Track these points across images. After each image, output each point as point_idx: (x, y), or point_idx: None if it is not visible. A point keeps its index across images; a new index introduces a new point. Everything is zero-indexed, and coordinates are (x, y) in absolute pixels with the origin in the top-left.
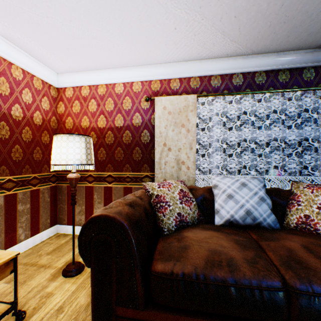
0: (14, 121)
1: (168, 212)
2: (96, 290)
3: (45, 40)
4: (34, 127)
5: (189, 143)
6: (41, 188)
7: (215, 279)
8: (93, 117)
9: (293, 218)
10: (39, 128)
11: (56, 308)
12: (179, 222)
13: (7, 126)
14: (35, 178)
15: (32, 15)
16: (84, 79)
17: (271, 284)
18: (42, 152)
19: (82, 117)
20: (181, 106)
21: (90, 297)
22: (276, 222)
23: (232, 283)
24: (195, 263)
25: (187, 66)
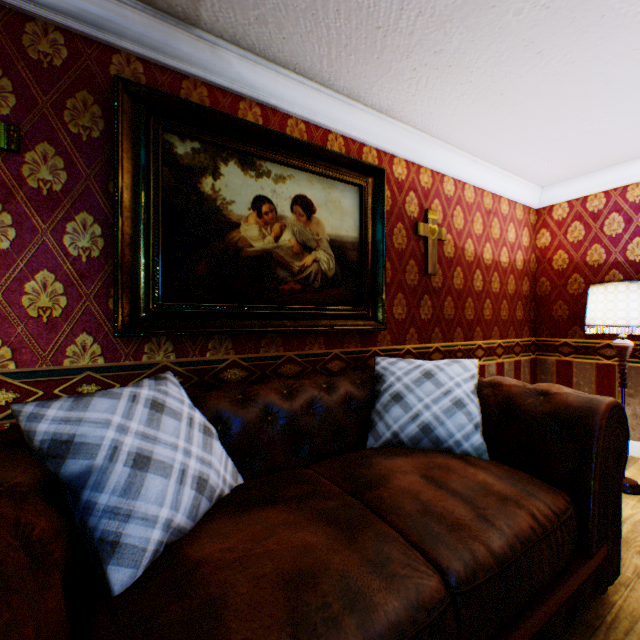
0: (501, 269)
1: None
2: None
3: (559, 153)
4: (515, 273)
5: None
6: (520, 359)
7: None
8: (612, 245)
9: None
10: (519, 274)
11: (636, 519)
12: None
13: (497, 277)
14: (516, 344)
15: (566, 132)
16: (592, 184)
17: None
18: (522, 308)
19: (587, 248)
20: None
21: None
22: None
23: None
24: None
25: None
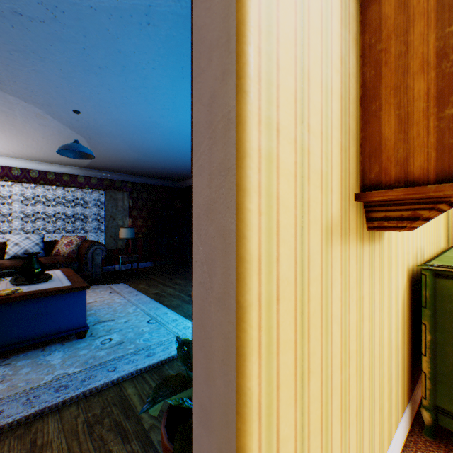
0: None
1: None
2: None
3: None
4: None
5: None
6: None
7: None
8: None
9: (55, 251)
10: None
11: None
12: None
13: None
14: None
15: None
16: None
17: (19, 266)
18: None
19: None
20: None
21: None
22: (44, 254)
23: (1, 268)
24: None
25: None
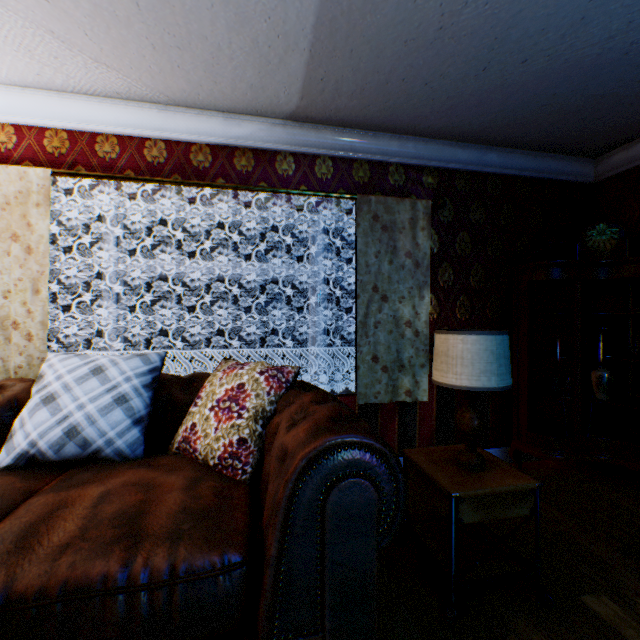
0: None
1: None
2: None
3: None
4: None
5: (34, 280)
6: None
7: None
8: None
9: (181, 432)
10: None
11: None
12: None
13: None
14: None
15: None
16: None
17: None
18: None
19: None
20: (12, 190)
21: None
22: (140, 444)
23: None
24: None
25: (31, 100)
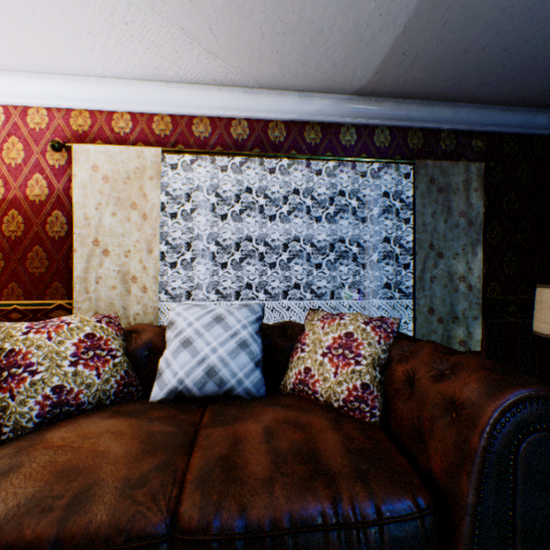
0: None
1: (25, 389)
2: None
3: None
4: None
5: (148, 241)
6: None
7: (15, 547)
8: None
9: (292, 374)
10: None
11: None
12: (52, 407)
13: None
14: None
15: None
16: None
17: (141, 532)
18: None
19: None
20: (131, 167)
21: None
22: (262, 384)
23: (53, 549)
24: None
25: (145, 91)
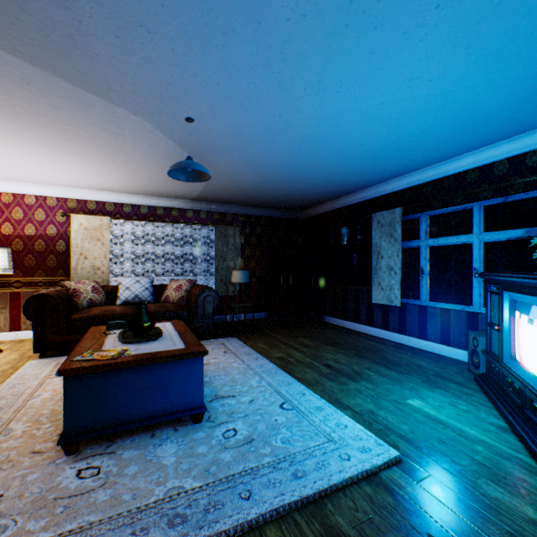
0: None
1: (83, 298)
2: (37, 331)
3: None
4: None
5: (105, 254)
6: None
7: (105, 315)
8: None
9: (164, 297)
10: None
11: None
12: (91, 303)
13: None
14: None
15: None
16: None
17: (129, 314)
18: None
19: None
20: (98, 224)
21: (21, 355)
22: (153, 300)
23: (112, 315)
24: (96, 312)
25: (103, 194)
